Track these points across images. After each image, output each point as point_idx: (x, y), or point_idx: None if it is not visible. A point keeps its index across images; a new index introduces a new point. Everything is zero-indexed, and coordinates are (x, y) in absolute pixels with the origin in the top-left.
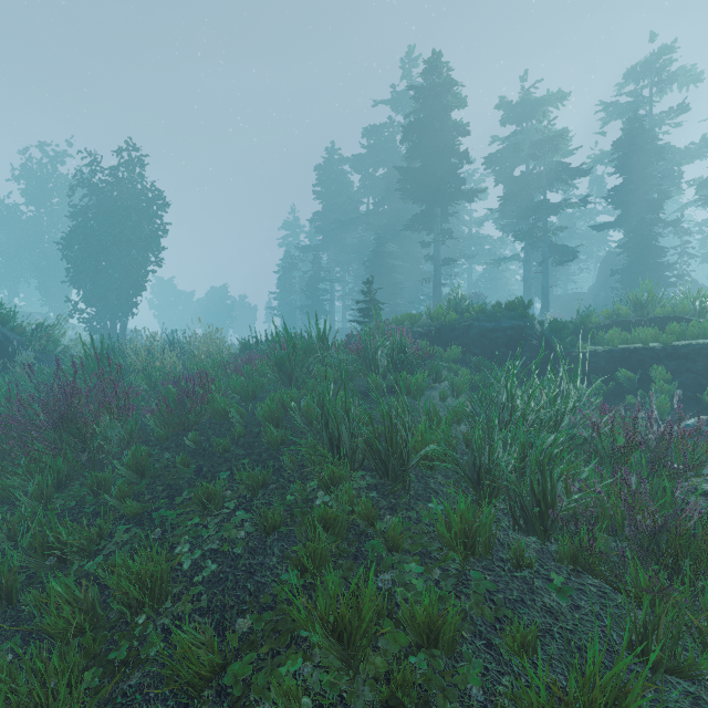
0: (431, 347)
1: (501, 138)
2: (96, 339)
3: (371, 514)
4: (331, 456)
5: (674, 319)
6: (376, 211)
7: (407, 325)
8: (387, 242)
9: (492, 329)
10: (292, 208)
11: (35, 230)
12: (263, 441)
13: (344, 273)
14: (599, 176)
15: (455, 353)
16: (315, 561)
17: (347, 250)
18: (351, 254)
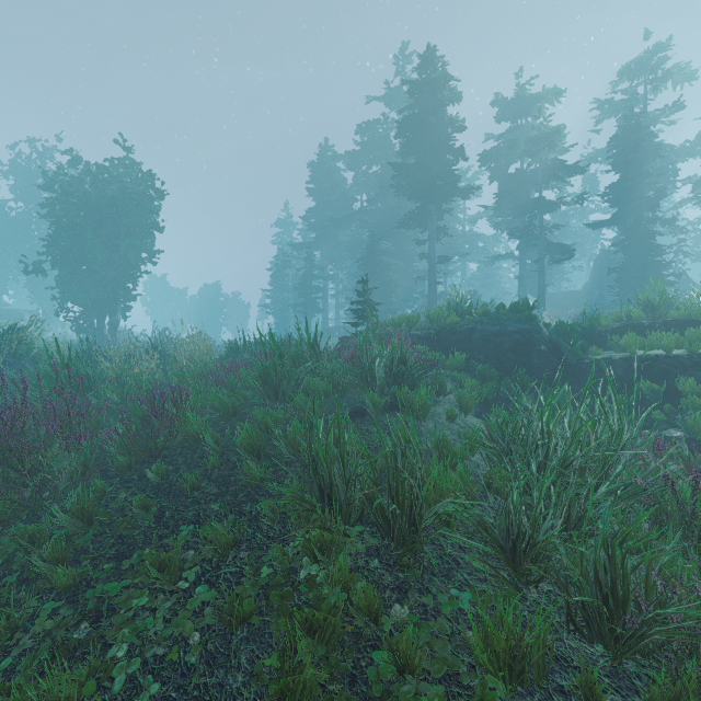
0: (433, 354)
1: (495, 136)
2: (83, 338)
3: (373, 607)
4: (320, 506)
5: (690, 322)
6: (370, 209)
7: (405, 328)
8: (381, 240)
9: (497, 332)
10: (285, 205)
11: (24, 227)
12: (241, 475)
13: (337, 271)
14: (591, 174)
15: (458, 360)
16: (295, 694)
17: (341, 248)
18: (344, 252)
